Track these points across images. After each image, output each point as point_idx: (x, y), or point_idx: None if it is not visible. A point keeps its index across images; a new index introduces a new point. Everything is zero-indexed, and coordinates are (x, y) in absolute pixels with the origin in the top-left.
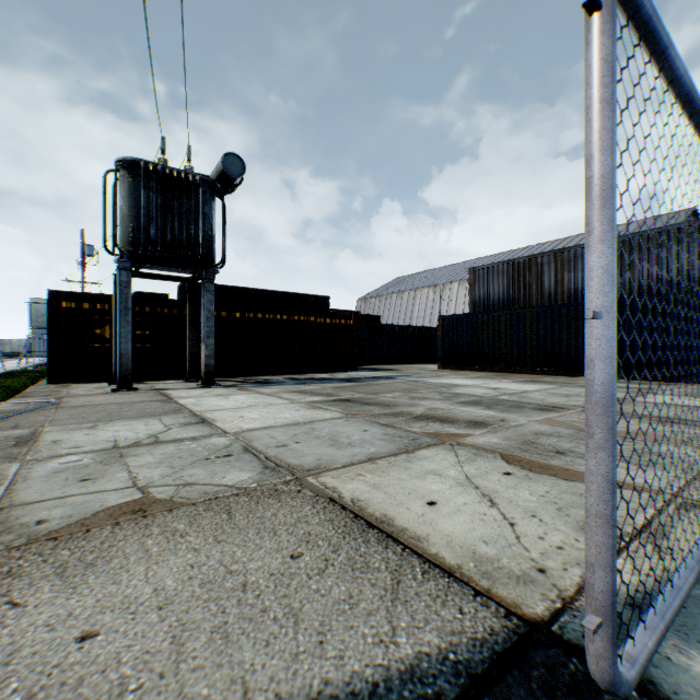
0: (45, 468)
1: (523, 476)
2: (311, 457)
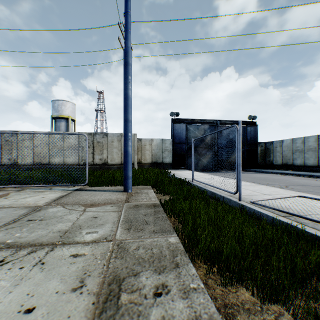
0: (106, 229)
1: (7, 197)
2: (14, 212)
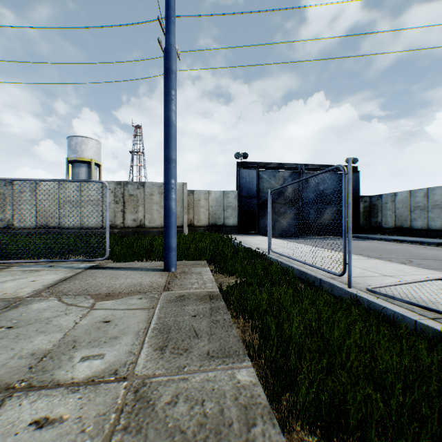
0: (121, 348)
1: None
2: None
